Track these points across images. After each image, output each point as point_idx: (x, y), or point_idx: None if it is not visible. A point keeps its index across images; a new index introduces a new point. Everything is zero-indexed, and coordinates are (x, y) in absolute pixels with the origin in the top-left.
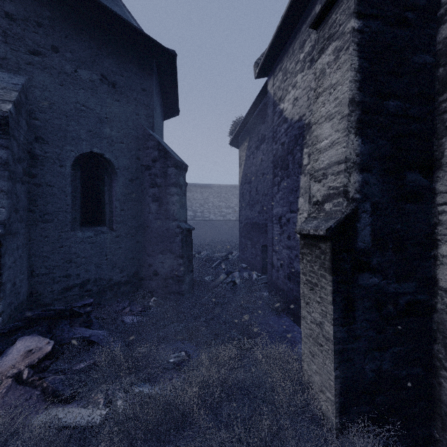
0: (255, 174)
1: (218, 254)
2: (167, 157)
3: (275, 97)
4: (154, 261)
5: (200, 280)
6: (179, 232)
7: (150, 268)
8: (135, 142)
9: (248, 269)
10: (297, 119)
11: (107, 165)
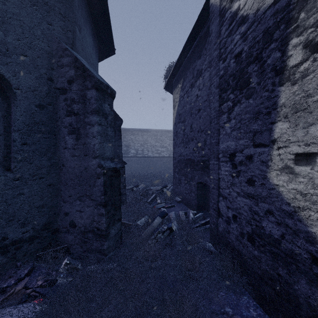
0: (190, 111)
1: (154, 187)
2: (85, 76)
3: (223, 2)
4: (70, 209)
5: (132, 224)
6: (101, 173)
7: (66, 217)
8: (45, 58)
9: (182, 202)
10: (270, 2)
11: (2, 84)
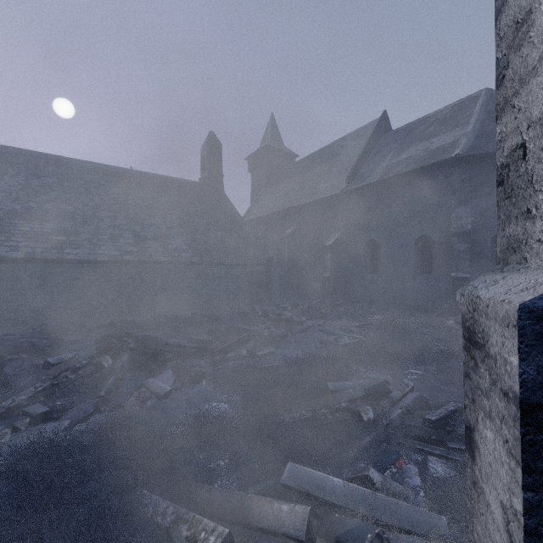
0: None
1: None
2: None
3: None
4: None
5: None
6: None
7: None
8: None
9: None
10: None
11: None
